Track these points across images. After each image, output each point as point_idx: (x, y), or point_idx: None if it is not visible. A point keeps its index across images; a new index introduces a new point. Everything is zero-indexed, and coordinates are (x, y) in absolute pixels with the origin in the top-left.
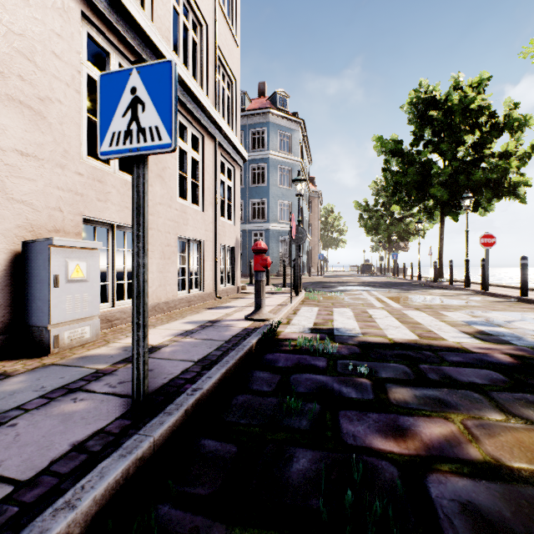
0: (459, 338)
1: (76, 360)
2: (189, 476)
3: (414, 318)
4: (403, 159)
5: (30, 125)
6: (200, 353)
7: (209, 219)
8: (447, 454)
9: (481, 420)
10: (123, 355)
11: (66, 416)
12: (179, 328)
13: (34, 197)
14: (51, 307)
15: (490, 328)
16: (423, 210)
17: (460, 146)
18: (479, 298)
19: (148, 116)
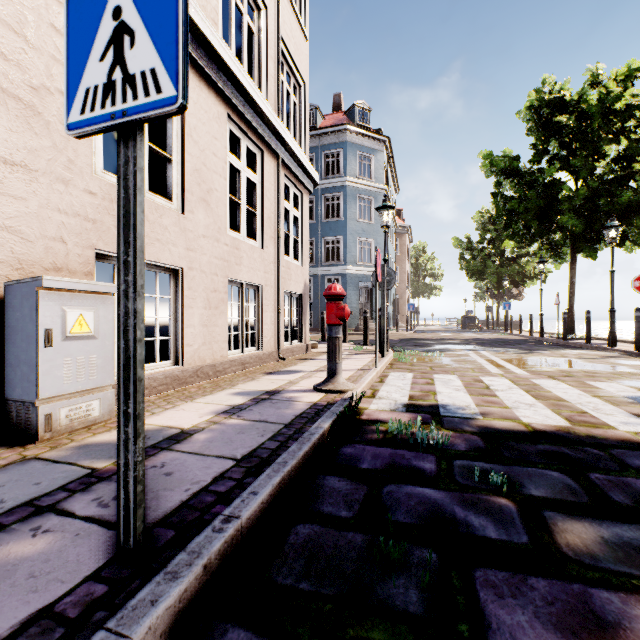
0: (633, 425)
1: (70, 451)
2: None
3: (551, 391)
4: (520, 180)
5: (17, 123)
6: (247, 444)
7: (270, 258)
8: None
9: None
10: None
11: (5, 569)
12: (225, 402)
13: (24, 222)
14: (39, 375)
15: None
16: (546, 246)
17: (599, 160)
18: (635, 362)
19: (139, 53)
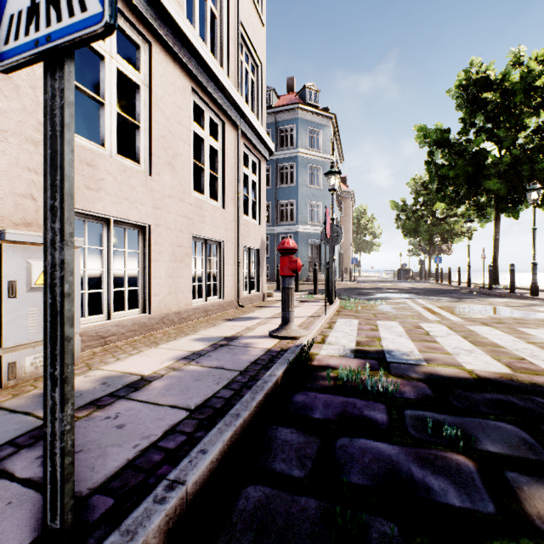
0: None
1: (30, 399)
2: None
3: (487, 337)
4: (450, 150)
5: None
6: (202, 393)
7: (230, 217)
8: None
9: None
10: (96, 392)
11: None
12: (186, 347)
13: None
14: (3, 324)
15: None
16: (473, 208)
17: (521, 132)
18: None
19: None
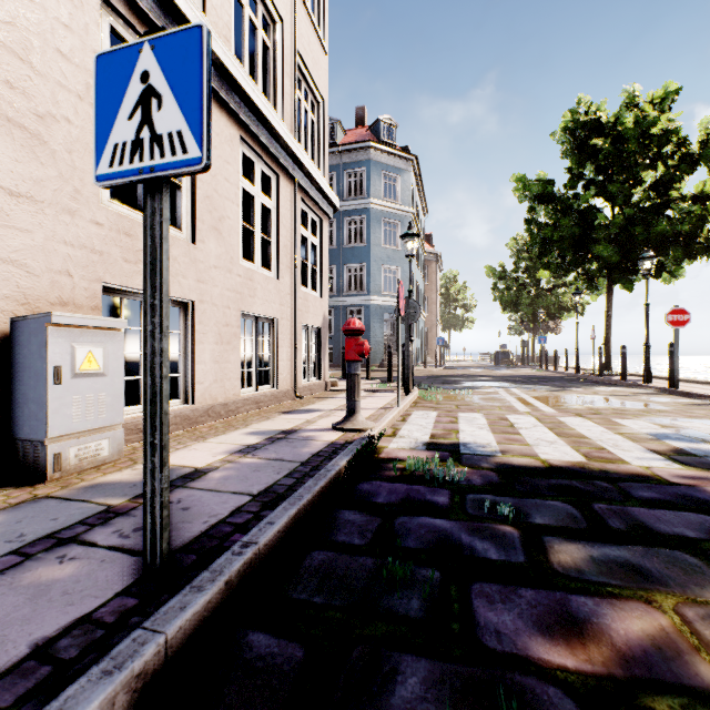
0: (647, 460)
1: (82, 490)
2: (220, 708)
3: (575, 428)
4: (554, 207)
5: (23, 153)
6: (263, 481)
7: (286, 290)
8: (661, 675)
9: (707, 606)
10: None
11: (40, 589)
12: (239, 441)
13: (29, 255)
14: (49, 413)
15: (691, 444)
16: (582, 277)
17: (636, 187)
18: (666, 399)
19: (166, 116)
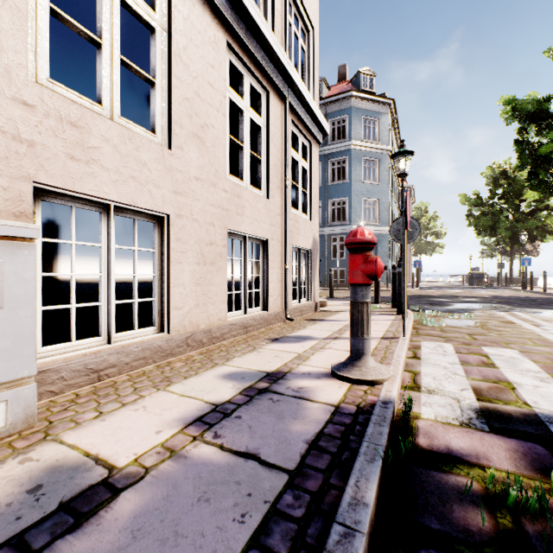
0: None
1: None
2: None
3: None
4: (551, 123)
5: None
6: None
7: (276, 210)
8: None
9: None
10: (0, 523)
11: None
12: (207, 393)
13: None
14: None
15: None
16: None
17: None
18: None
19: None
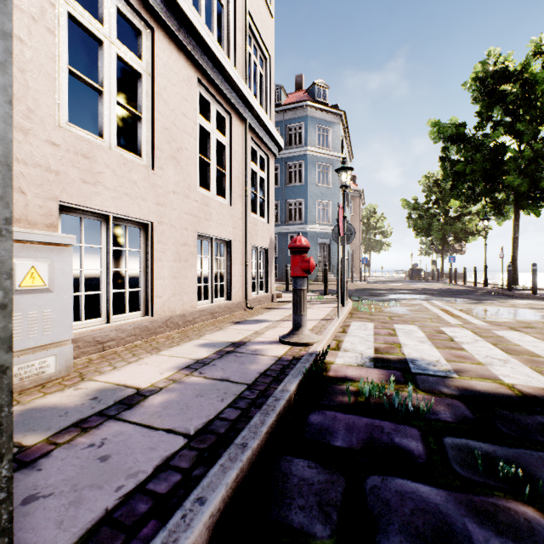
0: None
1: None
2: None
3: (519, 344)
4: (466, 145)
5: None
6: (204, 412)
7: (238, 215)
8: None
9: None
10: (84, 409)
11: None
12: (189, 355)
13: None
14: None
15: None
16: (490, 205)
17: (542, 124)
18: None
19: None
